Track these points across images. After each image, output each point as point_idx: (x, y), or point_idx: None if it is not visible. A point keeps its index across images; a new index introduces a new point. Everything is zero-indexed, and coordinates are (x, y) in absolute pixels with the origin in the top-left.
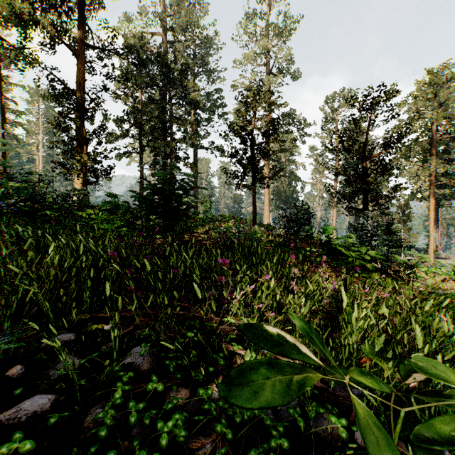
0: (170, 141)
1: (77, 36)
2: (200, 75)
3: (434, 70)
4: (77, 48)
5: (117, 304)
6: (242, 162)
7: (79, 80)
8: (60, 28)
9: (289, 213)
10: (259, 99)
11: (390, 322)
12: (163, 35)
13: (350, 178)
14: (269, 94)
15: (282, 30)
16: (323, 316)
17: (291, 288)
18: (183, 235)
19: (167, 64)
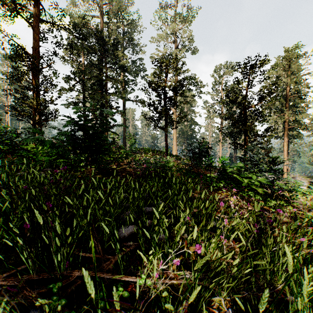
0: (106, 94)
1: (33, 13)
2: (127, 47)
3: (287, 50)
4: (33, 22)
5: (11, 258)
6: (157, 109)
7: (35, 46)
8: (19, 5)
9: (193, 147)
10: (170, 64)
11: (306, 258)
12: (100, 17)
13: (235, 122)
14: (177, 60)
15: (185, 19)
16: (239, 252)
17: (208, 225)
18: (112, 164)
19: (103, 38)
